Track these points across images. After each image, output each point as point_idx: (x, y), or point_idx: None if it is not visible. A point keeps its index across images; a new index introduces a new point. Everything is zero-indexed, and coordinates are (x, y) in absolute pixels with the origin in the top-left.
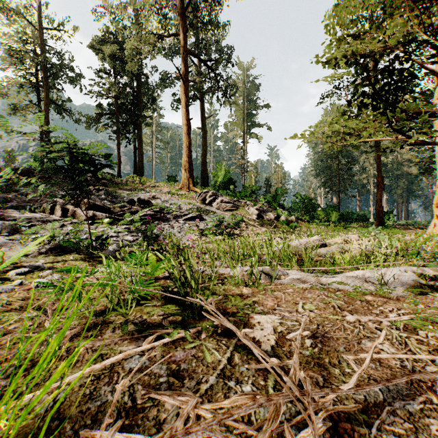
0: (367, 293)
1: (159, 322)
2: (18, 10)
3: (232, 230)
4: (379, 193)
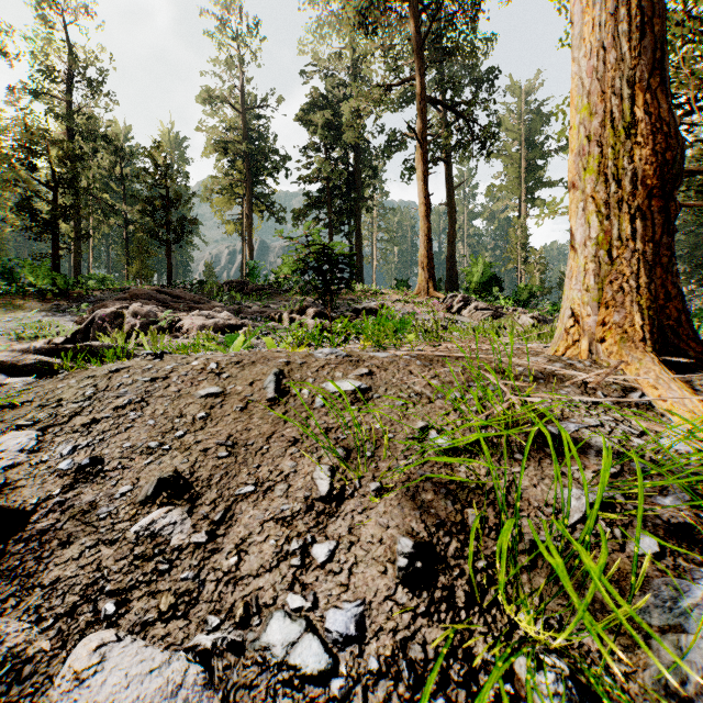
0: None
1: None
2: (222, 96)
3: None
4: None
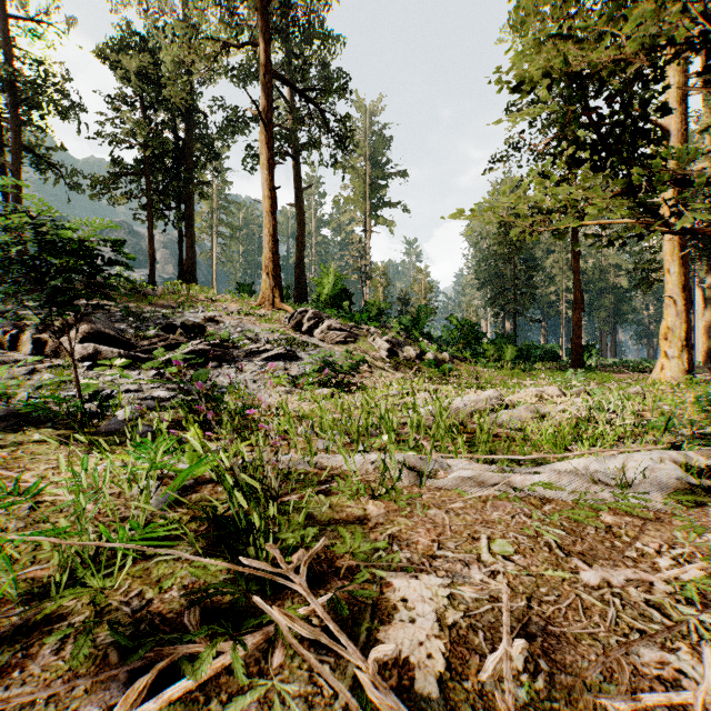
0: (606, 511)
1: (181, 610)
2: None
3: (346, 378)
4: (577, 316)
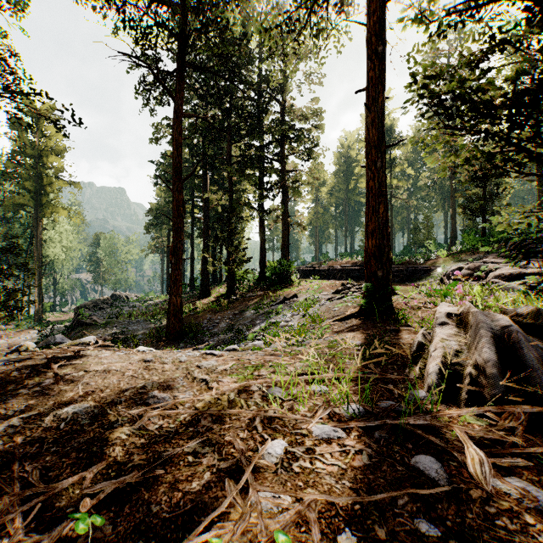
0: None
1: None
2: None
3: None
4: None
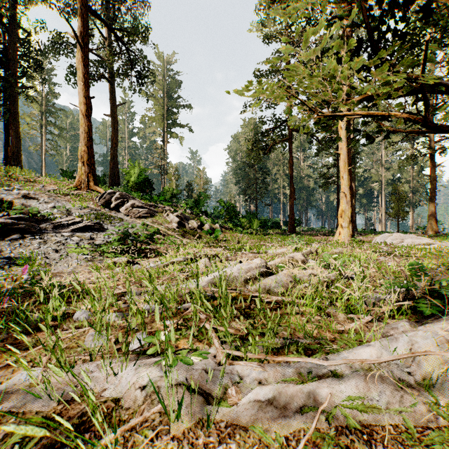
0: None
1: None
2: None
3: (144, 244)
4: (291, 202)
